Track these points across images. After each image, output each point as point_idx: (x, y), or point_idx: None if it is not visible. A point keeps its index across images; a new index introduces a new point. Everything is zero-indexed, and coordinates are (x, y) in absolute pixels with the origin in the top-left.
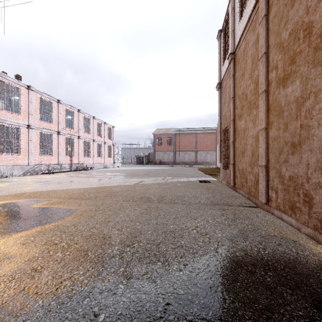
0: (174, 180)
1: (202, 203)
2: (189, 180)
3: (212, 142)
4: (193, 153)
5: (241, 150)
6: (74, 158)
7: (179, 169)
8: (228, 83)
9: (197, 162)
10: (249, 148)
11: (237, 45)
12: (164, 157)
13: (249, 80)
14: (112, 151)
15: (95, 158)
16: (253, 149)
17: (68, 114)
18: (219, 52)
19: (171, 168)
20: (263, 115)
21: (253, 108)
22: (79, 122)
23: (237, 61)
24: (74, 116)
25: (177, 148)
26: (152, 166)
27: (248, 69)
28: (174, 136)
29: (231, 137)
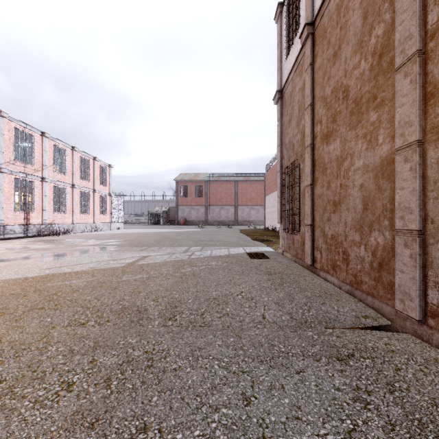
0: (205, 253)
1: (269, 322)
2: (231, 252)
3: (258, 193)
4: (232, 208)
5: (330, 198)
6: (33, 215)
7: (213, 231)
8: (297, 85)
9: (238, 221)
10: (356, 194)
11: (322, 4)
12: (192, 214)
13: (354, 57)
14: (108, 204)
15: (76, 215)
16: (367, 195)
17: (22, 140)
18: (279, 40)
19: (201, 230)
20: (412, 111)
21: (369, 109)
22: (44, 153)
23: (319, 36)
24: (34, 142)
25: (210, 201)
26: (173, 227)
27: (351, 36)
28: (205, 184)
29: (307, 176)
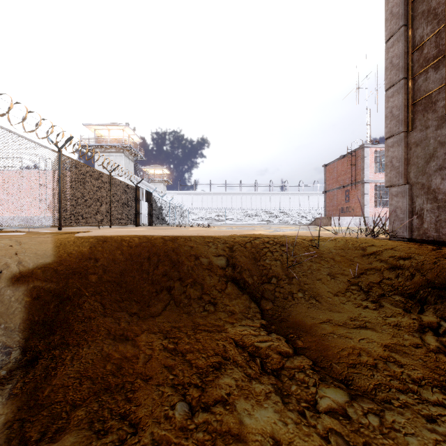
0: None
1: None
2: None
3: None
4: None
5: None
6: None
7: None
8: None
9: None
10: None
11: None
12: None
13: None
14: None
15: None
16: None
17: None
18: None
19: None
20: None
21: None
22: None
23: None
24: None
25: None
26: None
27: None
28: None
29: None
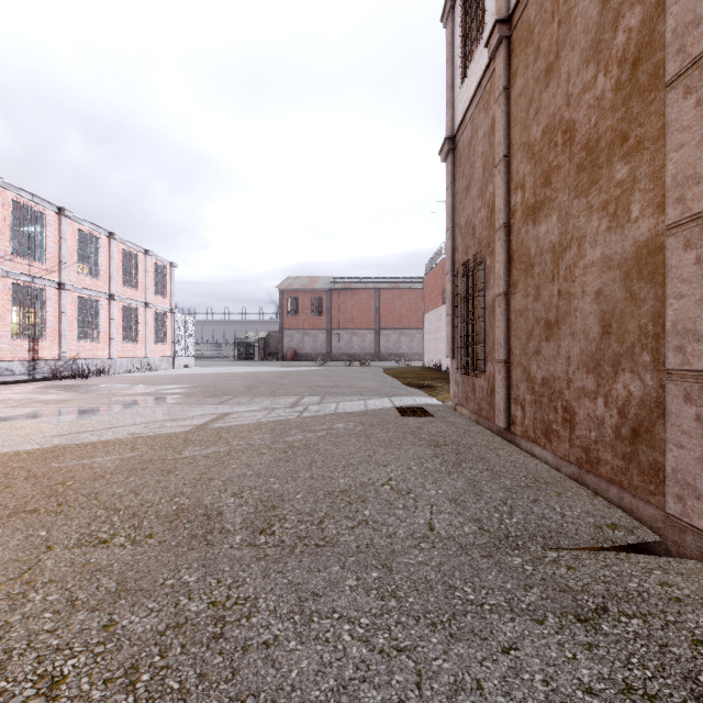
0: (327, 408)
1: (442, 537)
2: (370, 407)
3: (412, 309)
4: (370, 333)
5: (540, 316)
6: (43, 345)
7: (340, 371)
8: (480, 126)
9: (379, 354)
10: (588, 308)
11: None
12: (305, 342)
13: (585, 70)
14: (169, 327)
15: (116, 345)
16: (610, 310)
17: (27, 221)
18: (449, 55)
19: (320, 369)
20: (701, 156)
21: (613, 159)
22: (63, 242)
23: (520, 41)
24: (45, 225)
25: (335, 323)
26: (275, 364)
27: (579, 35)
28: (327, 295)
29: (499, 278)
